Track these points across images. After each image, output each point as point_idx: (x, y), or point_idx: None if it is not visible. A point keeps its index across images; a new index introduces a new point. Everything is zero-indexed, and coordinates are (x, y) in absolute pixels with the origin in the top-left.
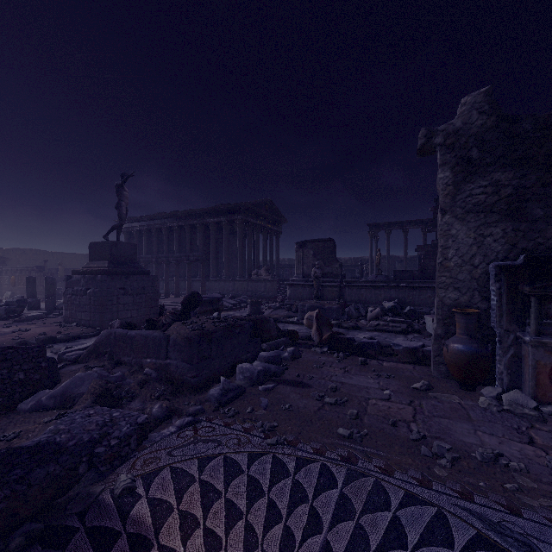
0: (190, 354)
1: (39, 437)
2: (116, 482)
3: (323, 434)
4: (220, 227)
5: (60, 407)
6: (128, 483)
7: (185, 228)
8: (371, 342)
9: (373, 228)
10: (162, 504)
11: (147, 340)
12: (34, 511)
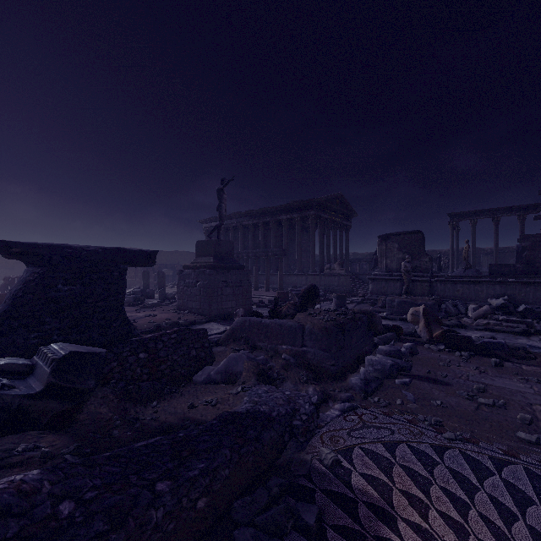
0: (328, 344)
1: (244, 406)
2: (319, 453)
3: (499, 436)
4: (291, 223)
5: (226, 382)
6: (334, 456)
7: (259, 225)
8: (498, 343)
9: (455, 218)
10: (376, 480)
11: (281, 328)
12: (266, 467)
